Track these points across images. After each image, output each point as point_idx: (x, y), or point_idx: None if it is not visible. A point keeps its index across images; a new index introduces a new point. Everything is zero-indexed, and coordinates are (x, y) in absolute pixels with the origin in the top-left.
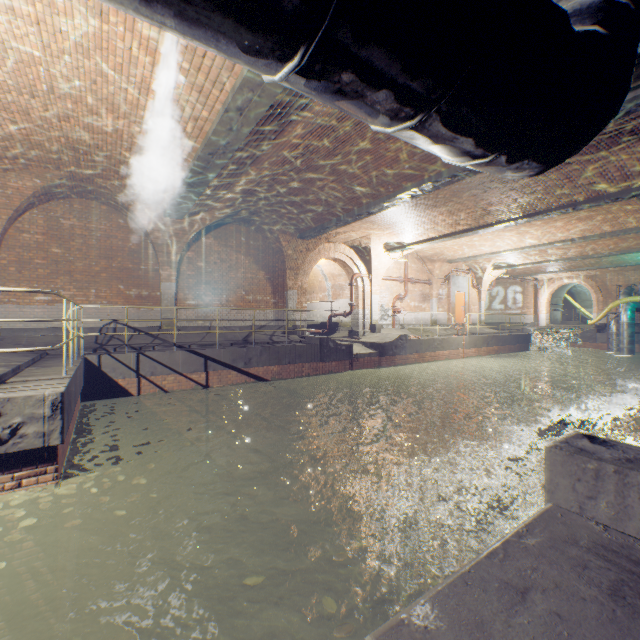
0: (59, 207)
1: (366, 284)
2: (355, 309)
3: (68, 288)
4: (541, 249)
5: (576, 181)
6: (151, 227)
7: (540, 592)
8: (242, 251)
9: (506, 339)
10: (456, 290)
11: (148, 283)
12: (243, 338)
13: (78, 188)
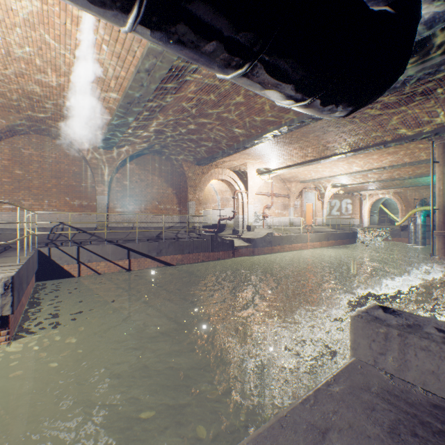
0: (20, 140)
1: (244, 197)
2: (237, 215)
3: (27, 199)
4: (364, 174)
5: (386, 127)
6: (89, 156)
7: (337, 432)
8: (156, 173)
9: (340, 235)
10: (307, 202)
11: (87, 196)
12: (156, 235)
13: (34, 127)
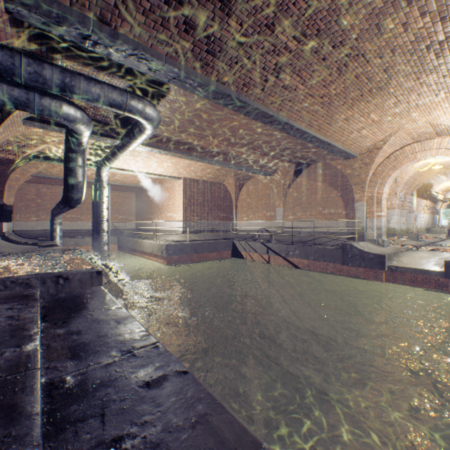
0: (249, 183)
1: None
2: None
3: (251, 214)
4: None
5: None
6: (266, 182)
7: None
8: (319, 180)
9: None
10: None
11: (273, 209)
12: (310, 240)
13: (245, 175)
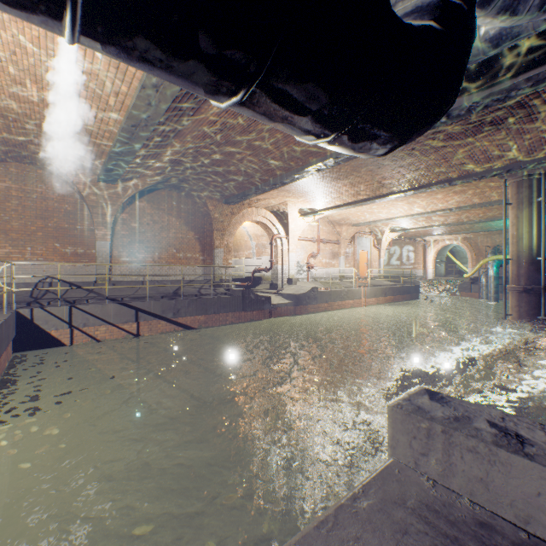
0: None
1: (284, 244)
2: (275, 265)
3: (3, 246)
4: (427, 216)
5: (451, 161)
6: (86, 191)
7: None
8: (173, 214)
9: (400, 290)
10: (360, 249)
11: (84, 242)
12: (174, 291)
13: (12, 153)
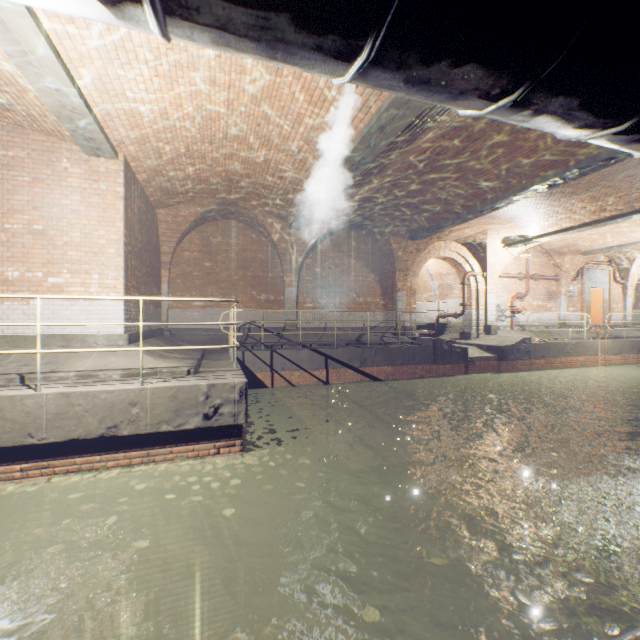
0: (209, 228)
1: (479, 283)
2: (466, 309)
3: (215, 295)
4: None
5: None
6: (278, 239)
7: None
8: (353, 255)
9: None
10: (591, 286)
11: (274, 289)
12: (355, 339)
13: (224, 211)
